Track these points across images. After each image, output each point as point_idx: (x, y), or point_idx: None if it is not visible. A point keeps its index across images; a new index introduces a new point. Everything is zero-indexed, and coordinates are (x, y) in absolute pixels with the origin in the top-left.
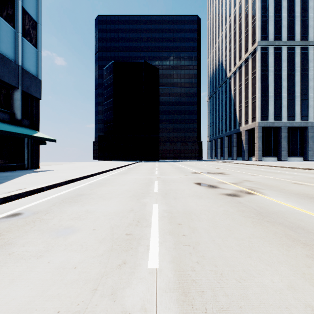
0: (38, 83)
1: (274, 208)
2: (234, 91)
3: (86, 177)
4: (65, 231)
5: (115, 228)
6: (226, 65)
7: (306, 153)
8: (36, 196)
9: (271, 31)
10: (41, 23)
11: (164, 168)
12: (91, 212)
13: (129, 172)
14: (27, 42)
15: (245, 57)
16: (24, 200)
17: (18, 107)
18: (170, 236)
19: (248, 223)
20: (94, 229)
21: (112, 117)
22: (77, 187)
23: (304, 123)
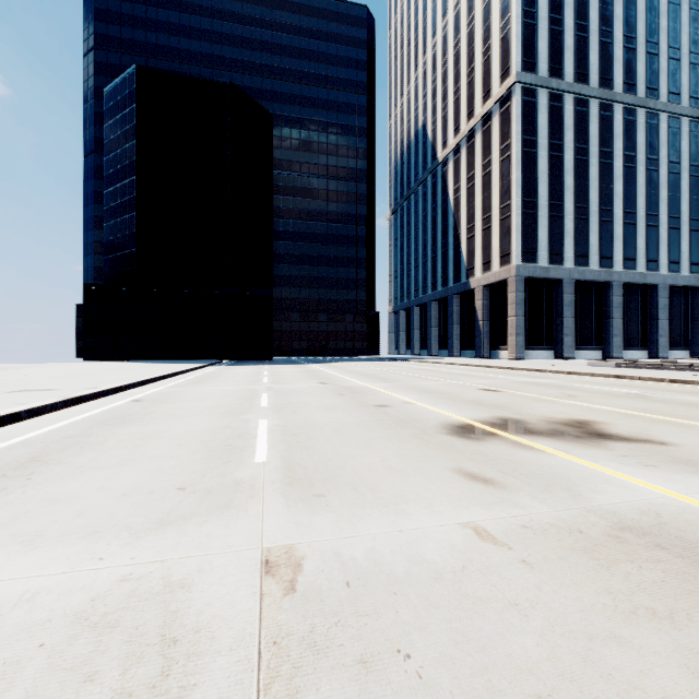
0: None
1: None
2: (456, 194)
3: None
4: None
5: None
6: (436, 132)
7: (608, 341)
8: None
9: (542, 54)
10: None
11: (296, 395)
12: None
13: (73, 453)
14: None
15: (483, 110)
16: None
17: None
18: None
19: None
20: None
21: (130, 231)
22: None
23: (606, 275)
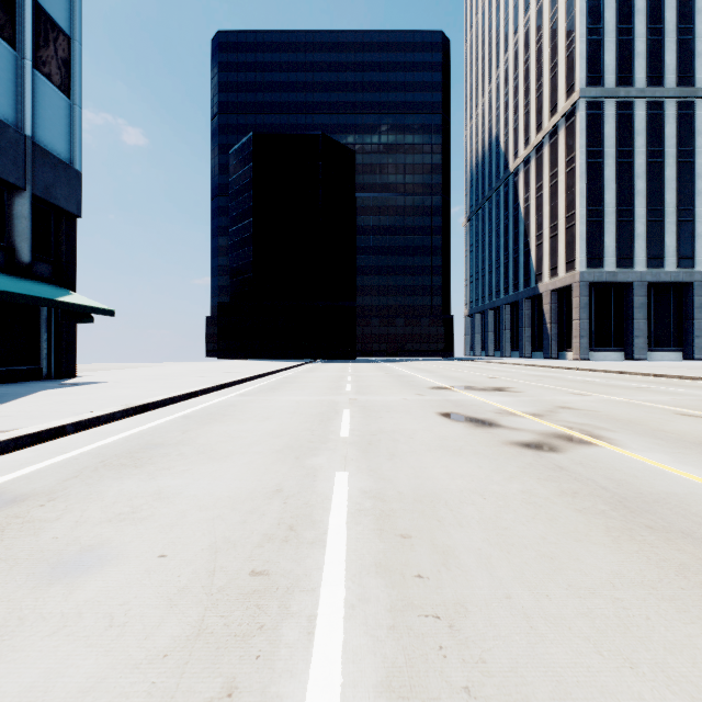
0: (72, 178)
1: (656, 486)
2: (526, 203)
3: (180, 398)
4: (77, 561)
5: (222, 552)
6: (508, 144)
7: (689, 342)
8: (41, 449)
9: (609, 66)
10: (80, 39)
11: (367, 377)
12: (170, 498)
13: (284, 387)
14: (46, 82)
15: (550, 124)
16: (6, 461)
17: (24, 234)
18: (379, 579)
19: (596, 533)
20: (163, 554)
21: (249, 260)
22: (151, 424)
23: (686, 275)
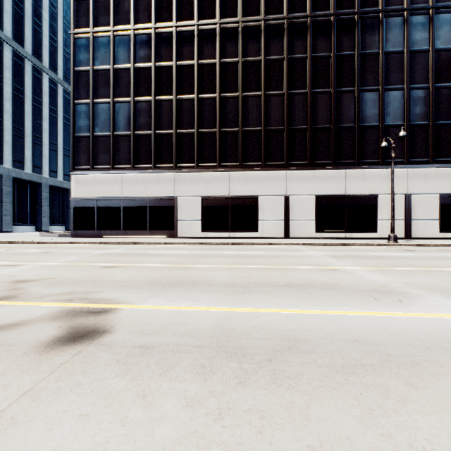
0: None
1: (203, 324)
2: None
3: None
4: None
5: None
6: None
7: (40, 220)
8: None
9: None
10: None
11: None
12: None
13: None
14: None
15: None
16: None
17: None
18: None
19: (288, 395)
20: None
21: None
22: None
23: (38, 178)
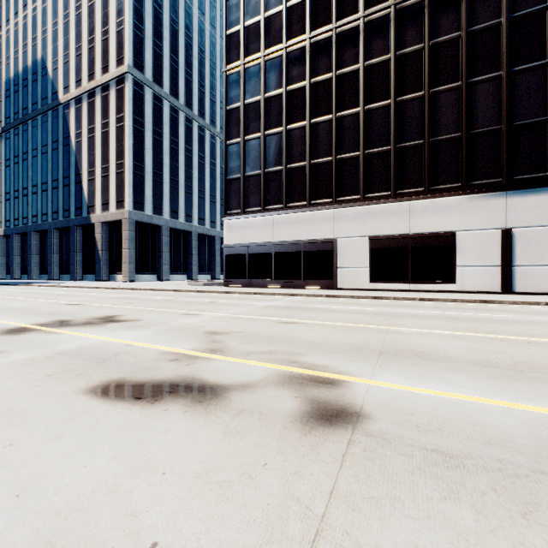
0: None
1: (508, 429)
2: (78, 139)
3: None
4: None
5: None
6: (58, 74)
7: (191, 268)
8: None
9: (149, 63)
10: None
11: None
12: None
13: None
14: None
15: (102, 79)
16: None
17: None
18: None
19: None
20: None
21: None
22: None
23: (189, 227)
